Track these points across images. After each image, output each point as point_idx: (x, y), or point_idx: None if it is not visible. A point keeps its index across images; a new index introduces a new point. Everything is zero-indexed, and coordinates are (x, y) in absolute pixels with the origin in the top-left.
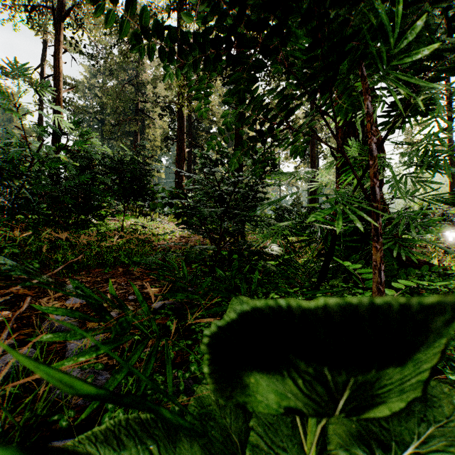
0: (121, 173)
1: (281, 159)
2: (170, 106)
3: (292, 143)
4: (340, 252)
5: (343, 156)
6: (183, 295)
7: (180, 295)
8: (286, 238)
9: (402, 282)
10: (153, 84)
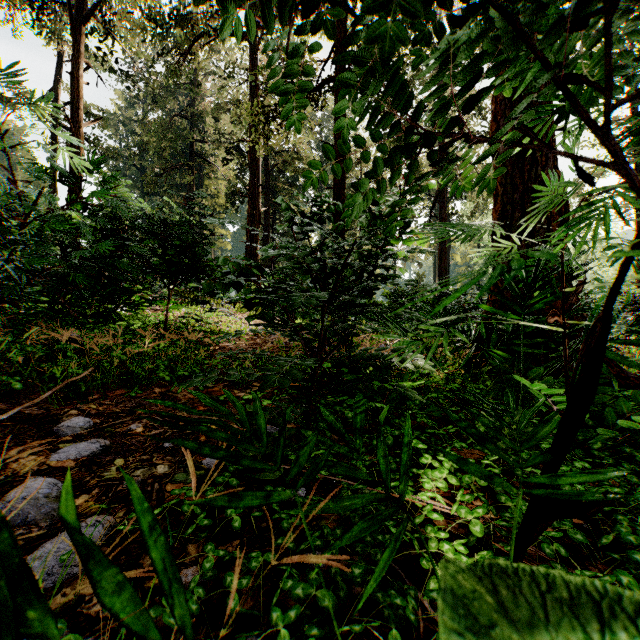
0: (164, 240)
1: (416, 213)
2: (238, 148)
3: (483, 157)
4: (510, 362)
5: (623, 169)
6: (257, 494)
7: (251, 495)
8: (421, 339)
9: (638, 420)
10: (215, 115)
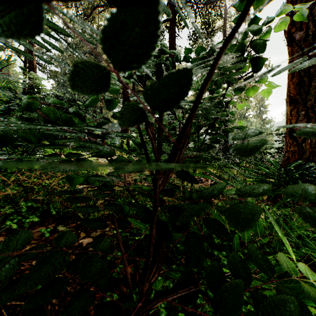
0: None
1: None
2: None
3: None
4: None
5: None
6: None
7: None
8: None
9: None
10: None
